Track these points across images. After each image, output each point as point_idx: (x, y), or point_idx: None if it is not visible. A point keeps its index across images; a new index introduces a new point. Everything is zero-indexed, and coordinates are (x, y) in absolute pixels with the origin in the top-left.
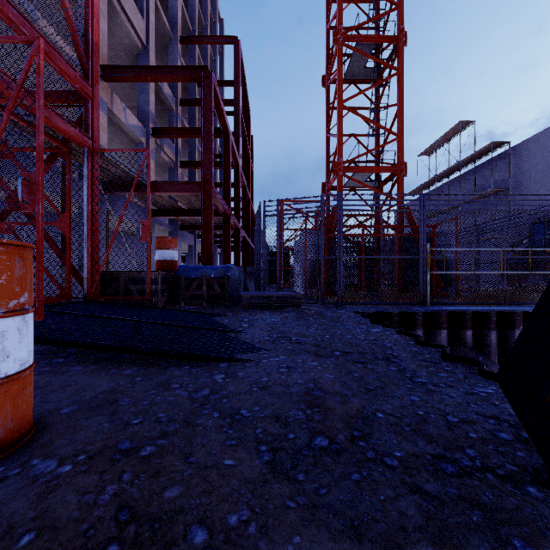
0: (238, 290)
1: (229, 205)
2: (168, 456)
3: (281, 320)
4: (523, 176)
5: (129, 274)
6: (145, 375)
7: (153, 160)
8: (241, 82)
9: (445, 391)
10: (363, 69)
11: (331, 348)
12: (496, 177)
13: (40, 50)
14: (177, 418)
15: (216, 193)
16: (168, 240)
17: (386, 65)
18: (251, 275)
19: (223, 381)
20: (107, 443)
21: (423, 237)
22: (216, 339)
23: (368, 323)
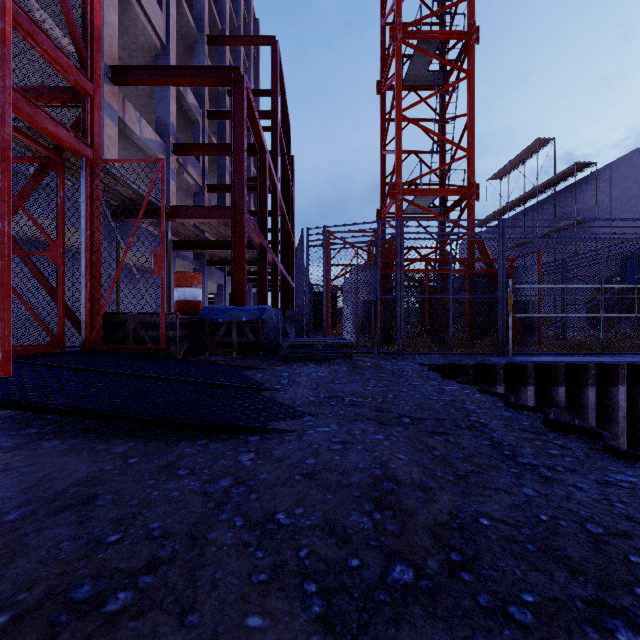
0: (275, 337)
1: (266, 236)
2: (153, 613)
3: (329, 375)
4: (613, 203)
5: (140, 317)
6: (144, 454)
7: (174, 182)
8: (280, 91)
9: (568, 479)
10: (425, 72)
11: (396, 412)
12: (580, 204)
13: (6, 11)
14: (178, 531)
15: (250, 221)
16: (190, 275)
17: (453, 67)
18: (291, 320)
19: (251, 463)
20: (55, 584)
21: (502, 272)
22: (245, 401)
23: (438, 378)
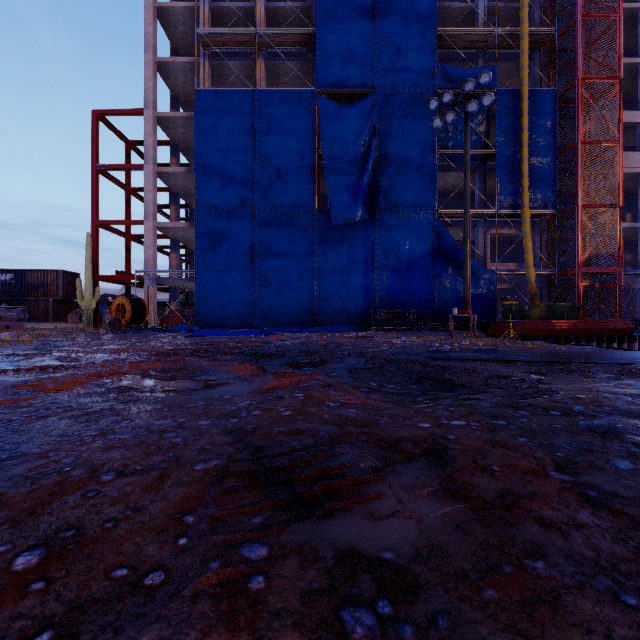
0: None
1: None
2: None
3: None
4: None
5: (634, 319)
6: None
7: None
8: None
9: None
10: None
11: None
12: None
13: (597, 285)
14: None
15: None
16: None
17: None
18: None
19: None
20: None
21: None
22: None
23: None
